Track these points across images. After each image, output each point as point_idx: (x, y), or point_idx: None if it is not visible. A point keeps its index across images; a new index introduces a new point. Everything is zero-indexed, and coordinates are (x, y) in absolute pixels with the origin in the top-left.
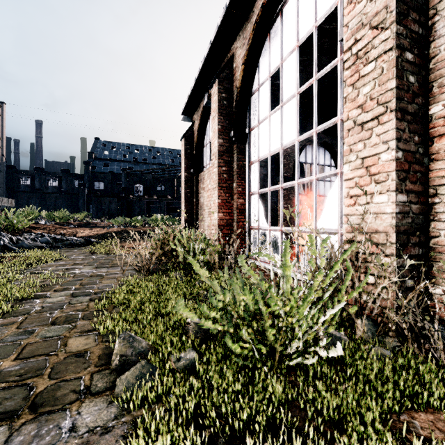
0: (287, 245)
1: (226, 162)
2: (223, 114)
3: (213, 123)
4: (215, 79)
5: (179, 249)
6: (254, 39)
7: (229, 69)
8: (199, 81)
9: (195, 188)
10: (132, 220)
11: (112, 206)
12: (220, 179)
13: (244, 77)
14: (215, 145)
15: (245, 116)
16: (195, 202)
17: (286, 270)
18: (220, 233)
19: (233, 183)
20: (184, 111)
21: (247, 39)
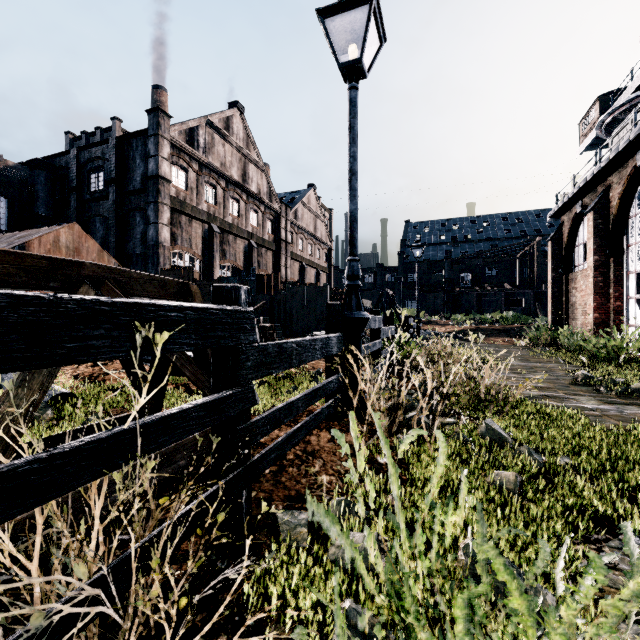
0: (614, 327)
1: (601, 273)
2: (598, 236)
3: (588, 242)
4: (590, 211)
5: (561, 338)
6: (628, 184)
7: (604, 199)
8: (571, 198)
9: (565, 287)
10: (481, 318)
11: (438, 301)
12: (595, 287)
13: (620, 208)
14: (590, 261)
15: (622, 235)
16: (565, 301)
17: (614, 333)
18: (594, 327)
19: (609, 289)
20: (551, 216)
21: (622, 181)
